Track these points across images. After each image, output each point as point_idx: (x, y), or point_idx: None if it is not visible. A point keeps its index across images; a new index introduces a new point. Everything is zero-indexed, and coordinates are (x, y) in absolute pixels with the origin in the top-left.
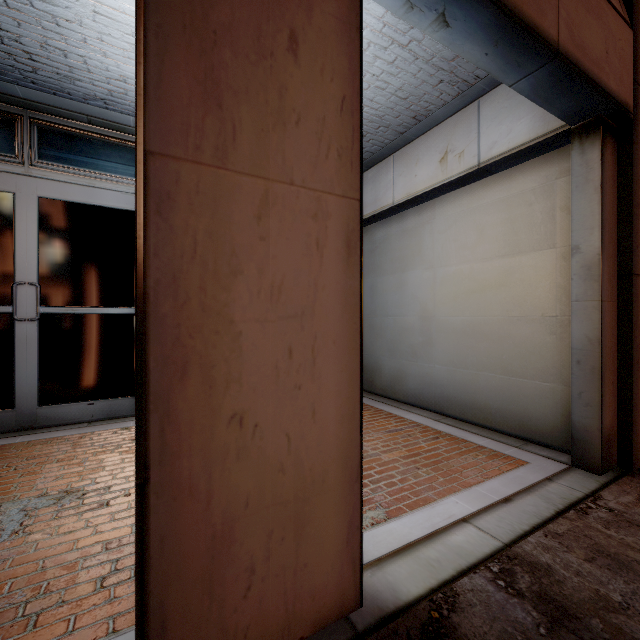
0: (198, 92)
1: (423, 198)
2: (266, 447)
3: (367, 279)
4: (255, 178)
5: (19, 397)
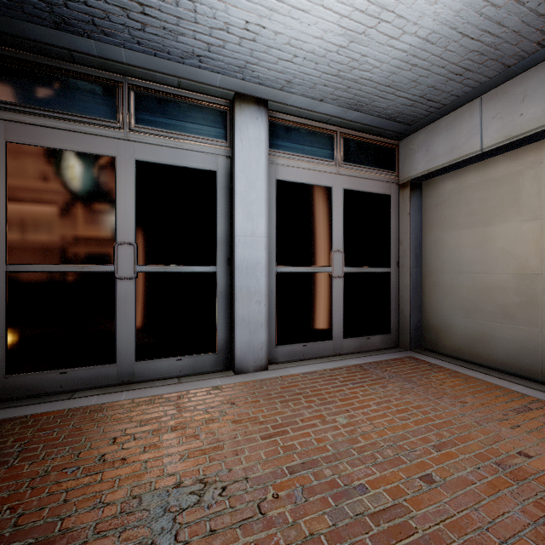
0: None
1: (527, 140)
2: None
3: (430, 234)
4: None
5: (119, 352)
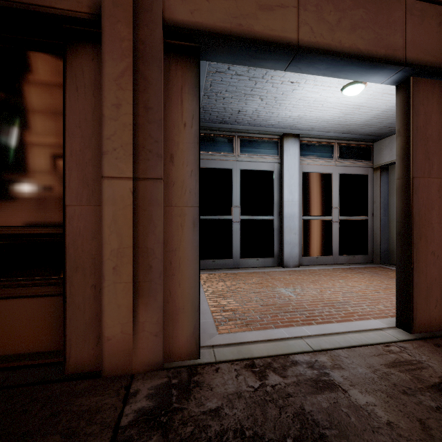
0: (423, 157)
1: None
2: (440, 263)
3: (393, 197)
4: (437, 179)
5: (234, 254)
